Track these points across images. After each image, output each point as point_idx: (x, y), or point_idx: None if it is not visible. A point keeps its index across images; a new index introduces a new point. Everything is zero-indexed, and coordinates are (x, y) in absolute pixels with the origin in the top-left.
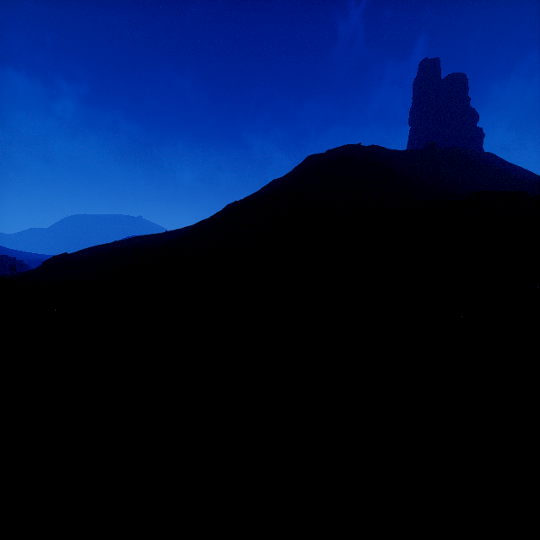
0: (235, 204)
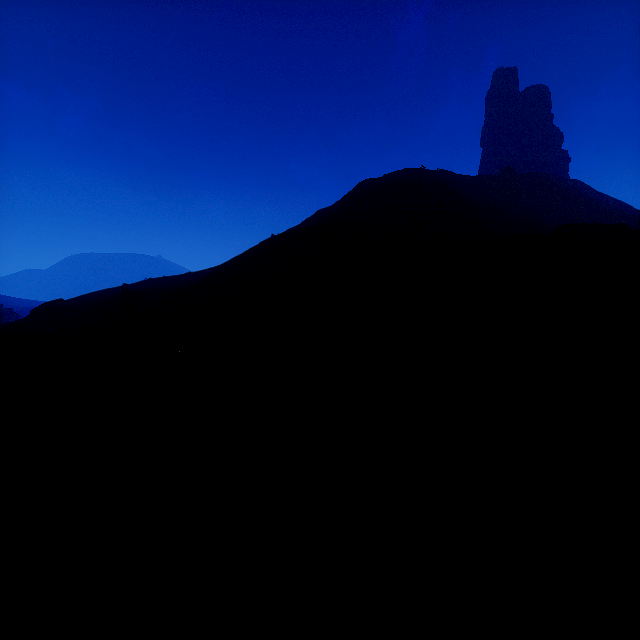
0: (272, 238)
